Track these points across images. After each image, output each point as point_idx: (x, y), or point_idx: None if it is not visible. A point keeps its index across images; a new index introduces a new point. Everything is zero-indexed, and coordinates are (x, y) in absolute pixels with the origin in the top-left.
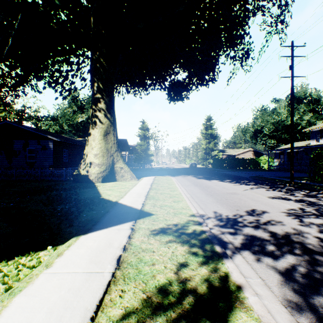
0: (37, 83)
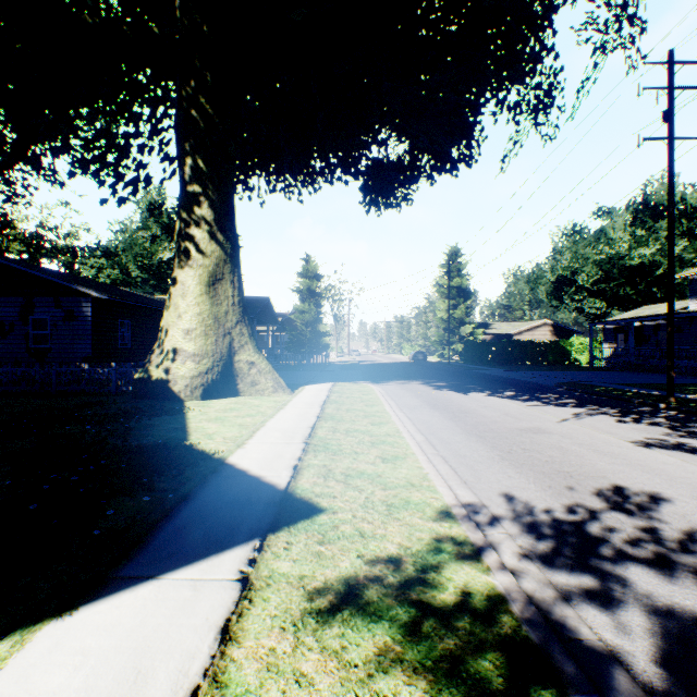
0: (53, 163)
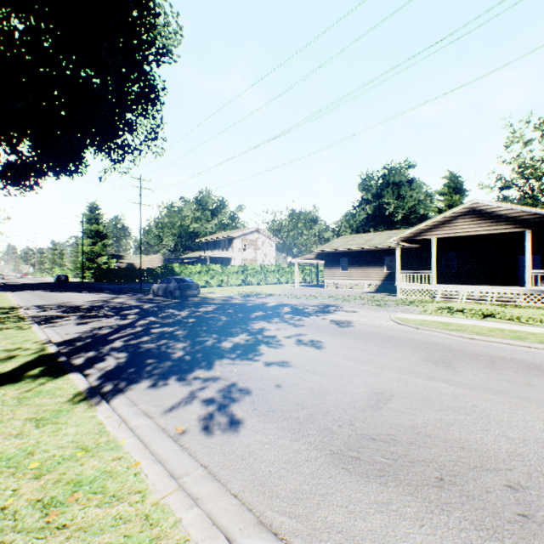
0: None
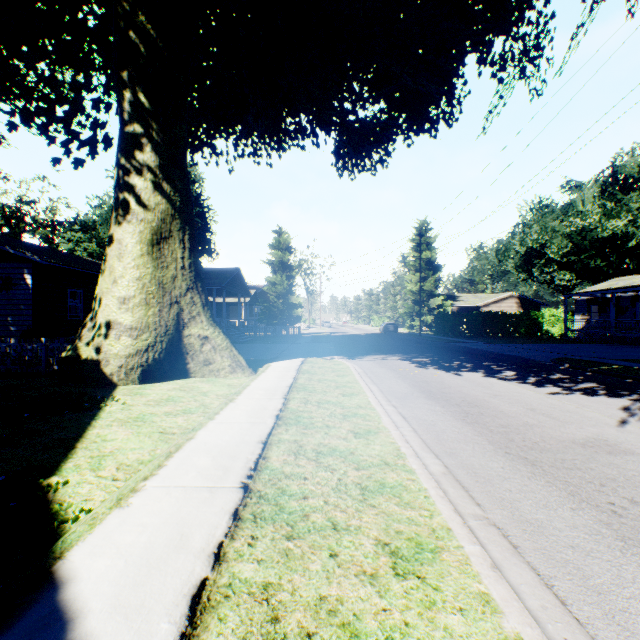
0: None
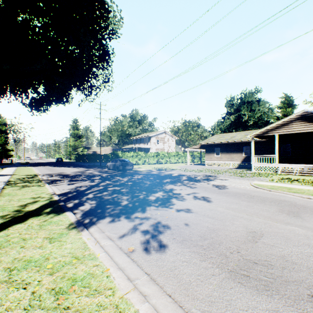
0: None
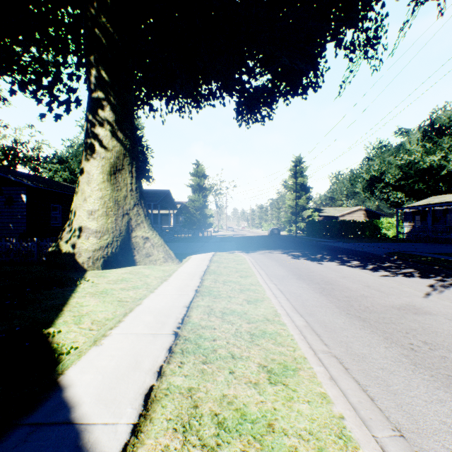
0: None
